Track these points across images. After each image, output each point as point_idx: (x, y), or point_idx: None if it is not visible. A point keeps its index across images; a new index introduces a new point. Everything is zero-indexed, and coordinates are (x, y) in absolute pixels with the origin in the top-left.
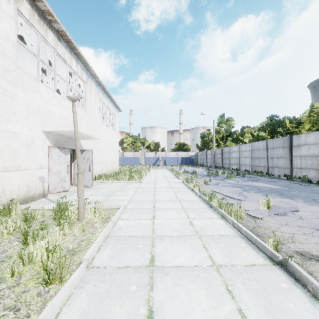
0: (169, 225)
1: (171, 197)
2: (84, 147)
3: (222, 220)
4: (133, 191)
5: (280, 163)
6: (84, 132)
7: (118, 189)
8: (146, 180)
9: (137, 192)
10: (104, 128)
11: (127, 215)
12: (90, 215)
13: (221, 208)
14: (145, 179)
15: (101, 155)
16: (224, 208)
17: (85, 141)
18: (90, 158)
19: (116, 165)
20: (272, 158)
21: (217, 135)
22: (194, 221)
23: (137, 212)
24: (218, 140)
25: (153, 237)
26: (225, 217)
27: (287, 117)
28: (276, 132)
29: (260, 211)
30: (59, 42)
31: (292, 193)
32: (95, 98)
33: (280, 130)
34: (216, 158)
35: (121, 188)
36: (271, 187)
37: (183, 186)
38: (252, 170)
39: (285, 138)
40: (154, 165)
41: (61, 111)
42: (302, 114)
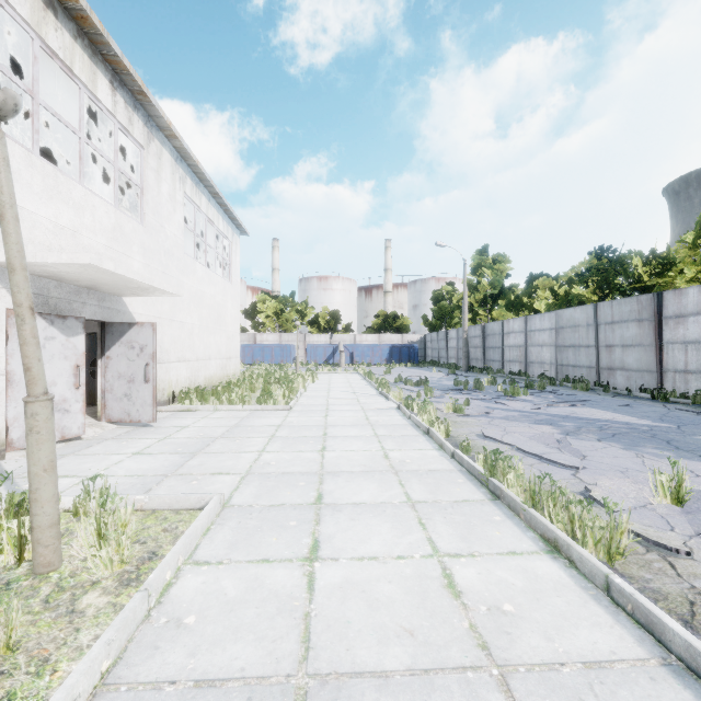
0: (371, 596)
1: (370, 459)
2: (140, 318)
3: (553, 560)
4: (264, 438)
5: (630, 358)
6: (118, 270)
7: (225, 430)
8: (304, 403)
9: (274, 441)
10: (199, 272)
11: (225, 538)
12: (87, 546)
13: (537, 506)
14: (302, 399)
15: (192, 339)
16: (548, 507)
17: (141, 302)
18: (149, 347)
19: (233, 365)
20: (611, 346)
21: (471, 294)
22: (457, 567)
23: (260, 522)
24: (473, 306)
25: (304, 687)
26: (565, 550)
27: (634, 252)
28: (613, 287)
29: (656, 512)
30: (50, 12)
31: (700, 441)
32: (173, 192)
33: (622, 283)
34: (470, 347)
35: (235, 427)
36: (631, 422)
37: (401, 421)
38: (559, 375)
39: (644, 298)
40: (327, 364)
41: (58, 213)
42: (677, 244)
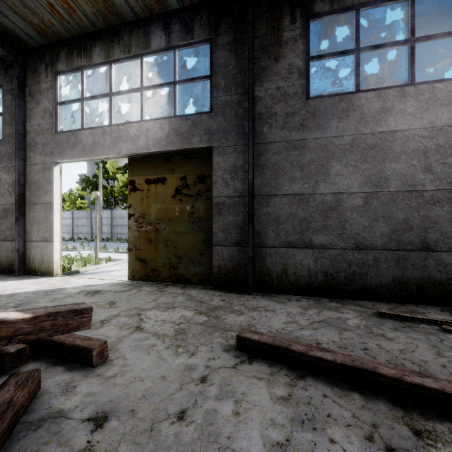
0: None
1: None
2: None
3: None
4: None
5: None
6: None
7: None
8: None
9: None
10: None
11: None
12: None
13: None
14: None
15: None
16: None
17: None
18: None
19: None
20: None
21: None
22: None
23: None
24: None
25: None
26: None
27: None
28: None
29: None
30: None
31: None
32: None
33: None
34: None
35: None
36: None
37: None
38: None
39: None
40: None
41: None
42: (65, 195)
